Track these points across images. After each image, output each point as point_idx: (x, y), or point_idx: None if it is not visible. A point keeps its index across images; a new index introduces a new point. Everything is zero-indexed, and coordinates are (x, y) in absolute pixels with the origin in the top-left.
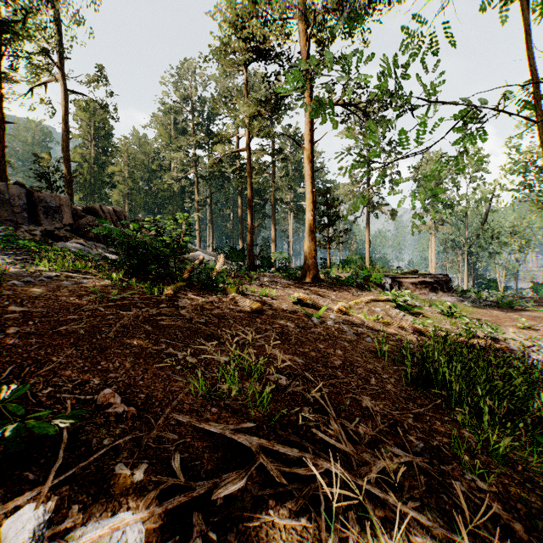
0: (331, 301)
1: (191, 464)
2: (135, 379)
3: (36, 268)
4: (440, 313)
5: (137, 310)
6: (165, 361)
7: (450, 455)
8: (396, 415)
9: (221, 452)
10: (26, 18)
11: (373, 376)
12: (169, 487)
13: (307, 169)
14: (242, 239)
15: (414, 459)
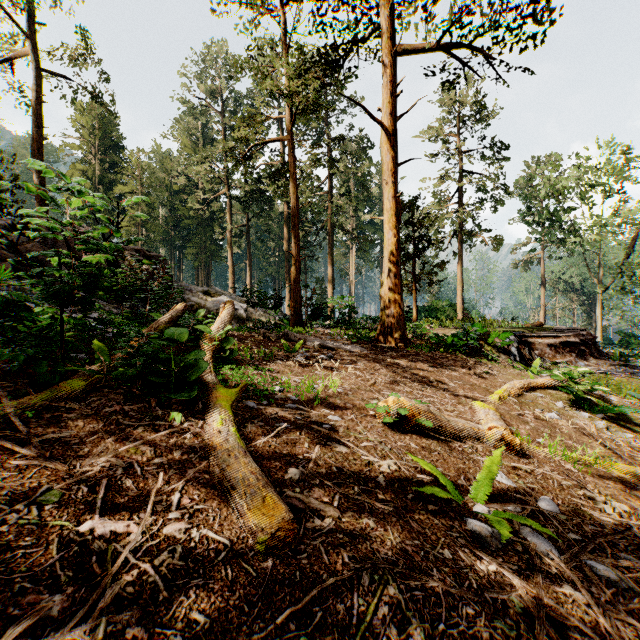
0: (454, 398)
1: None
2: None
3: None
4: None
5: None
6: None
7: None
8: None
9: None
10: None
11: None
12: None
13: (387, 160)
14: (288, 280)
15: None
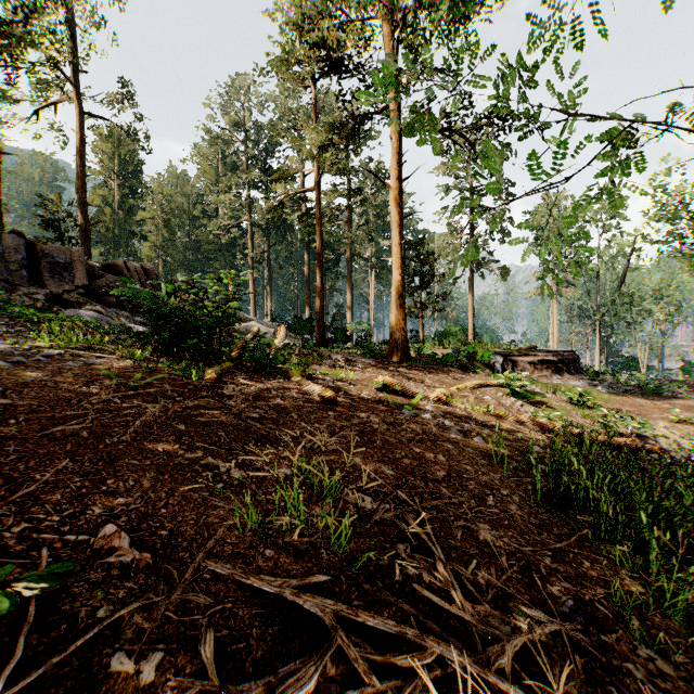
0: (426, 387)
1: (231, 648)
2: (155, 506)
3: (34, 344)
4: (568, 402)
5: (167, 401)
6: (200, 476)
7: (610, 615)
8: (528, 552)
9: (279, 625)
10: (28, 17)
11: (490, 493)
12: (195, 692)
13: (394, 214)
14: (309, 306)
15: (563, 626)
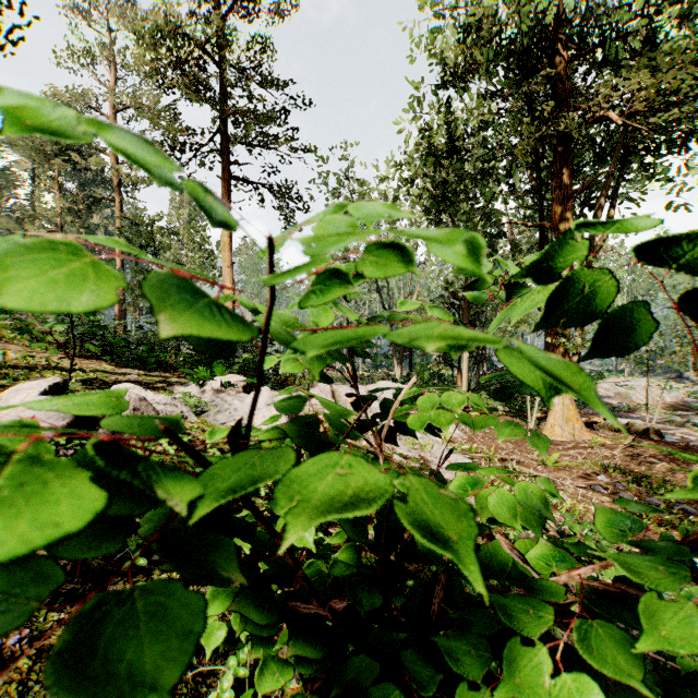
0: None
1: None
2: None
3: None
4: None
5: None
6: None
7: None
8: None
9: None
10: None
11: None
12: None
13: (118, 260)
14: None
15: None
